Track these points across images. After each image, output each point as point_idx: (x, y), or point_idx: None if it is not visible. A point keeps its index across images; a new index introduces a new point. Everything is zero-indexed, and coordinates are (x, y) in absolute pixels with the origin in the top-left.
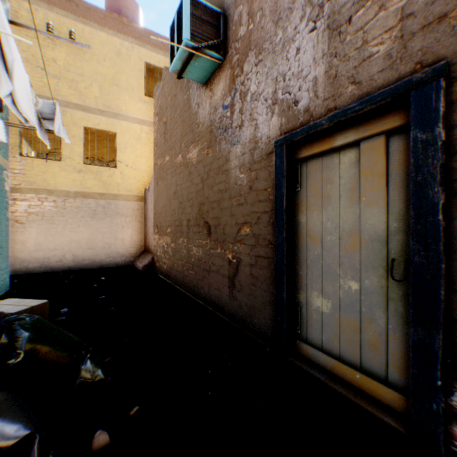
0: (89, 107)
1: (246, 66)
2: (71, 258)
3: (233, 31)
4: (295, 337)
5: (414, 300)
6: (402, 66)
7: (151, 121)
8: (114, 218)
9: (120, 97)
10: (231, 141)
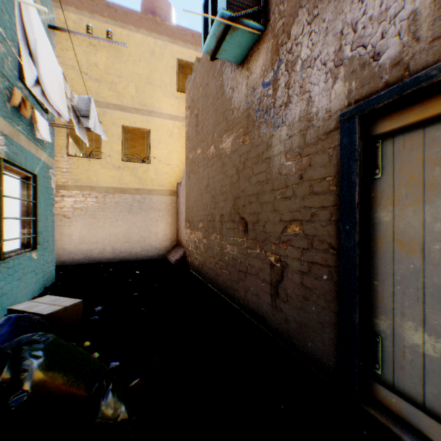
0: (126, 106)
1: (295, 28)
2: (110, 251)
3: None
4: (371, 377)
5: None
6: None
7: (182, 116)
8: (148, 212)
9: (154, 95)
10: (274, 123)
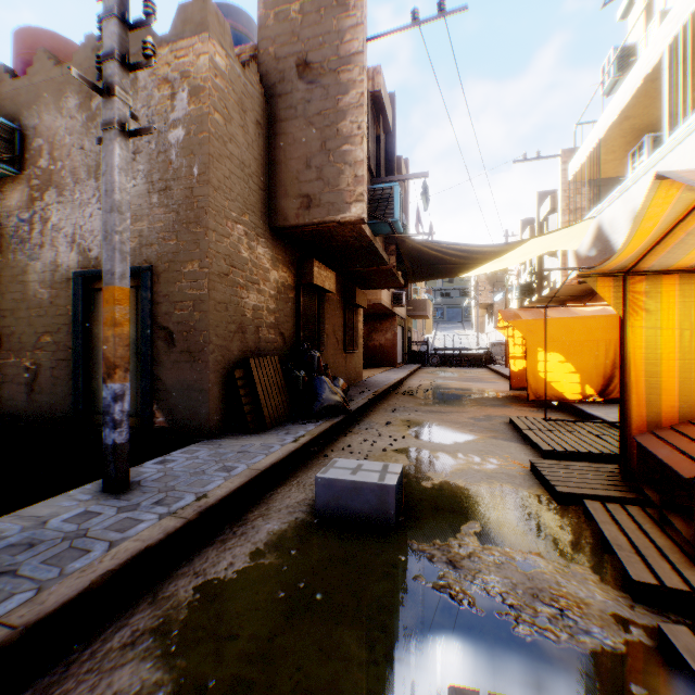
0: None
1: (49, 196)
2: None
3: (34, 154)
4: (91, 414)
5: (143, 369)
6: (141, 258)
7: None
8: None
9: None
10: (32, 255)
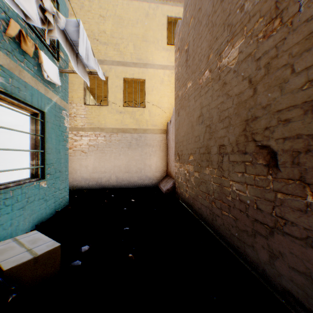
0: (126, 62)
1: None
2: (114, 179)
3: None
4: None
5: None
6: None
7: (171, 66)
8: (144, 148)
9: (148, 50)
10: None
